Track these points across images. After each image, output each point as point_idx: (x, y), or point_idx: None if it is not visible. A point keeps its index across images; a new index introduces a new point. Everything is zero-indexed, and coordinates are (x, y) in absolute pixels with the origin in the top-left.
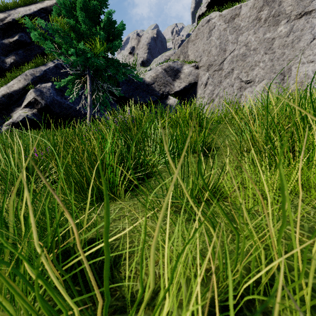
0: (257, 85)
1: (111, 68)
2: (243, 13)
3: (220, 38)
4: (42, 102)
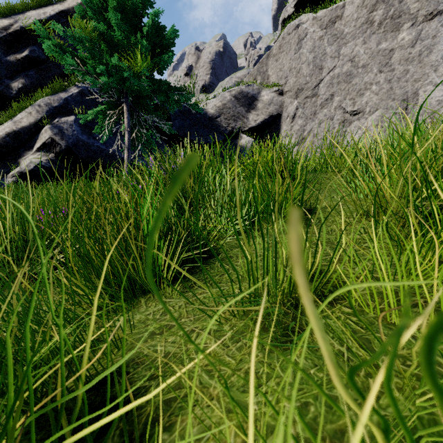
0: (369, 117)
1: (158, 94)
2: (348, 14)
3: (315, 50)
4: (62, 143)
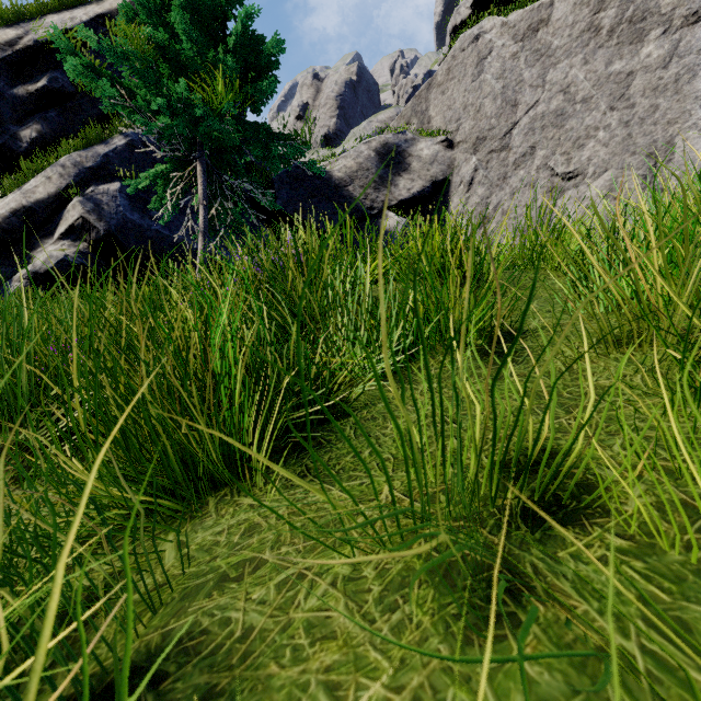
0: (592, 182)
1: (252, 145)
2: (558, 16)
3: (505, 76)
4: (100, 226)
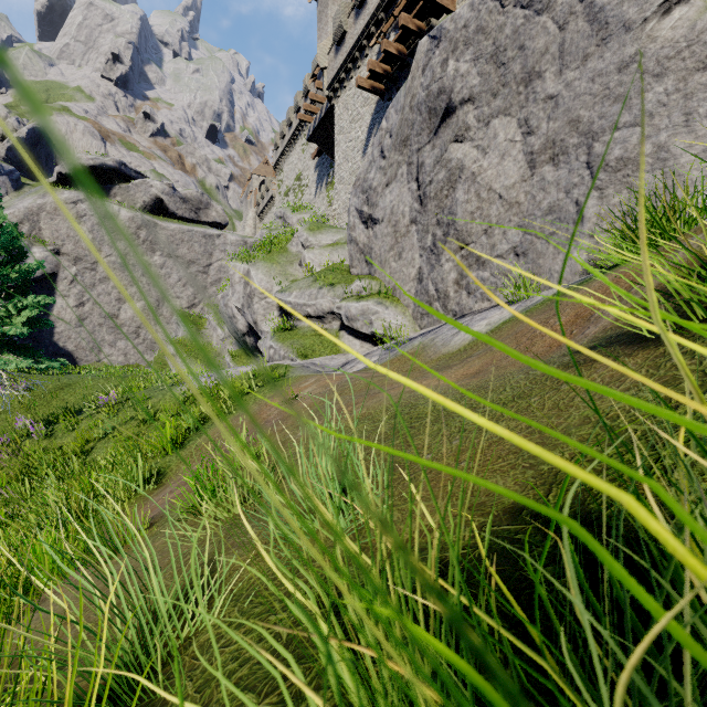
0: (137, 303)
1: None
2: (122, 219)
3: (94, 232)
4: None
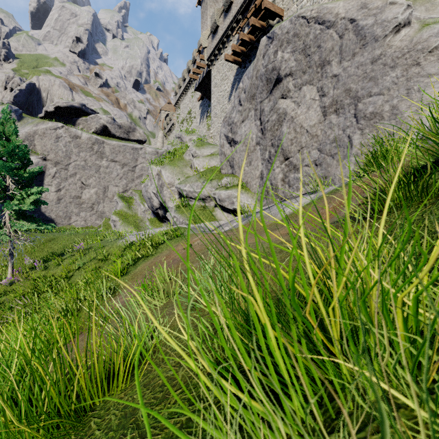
0: (92, 189)
1: None
2: (83, 138)
3: (67, 147)
4: None
